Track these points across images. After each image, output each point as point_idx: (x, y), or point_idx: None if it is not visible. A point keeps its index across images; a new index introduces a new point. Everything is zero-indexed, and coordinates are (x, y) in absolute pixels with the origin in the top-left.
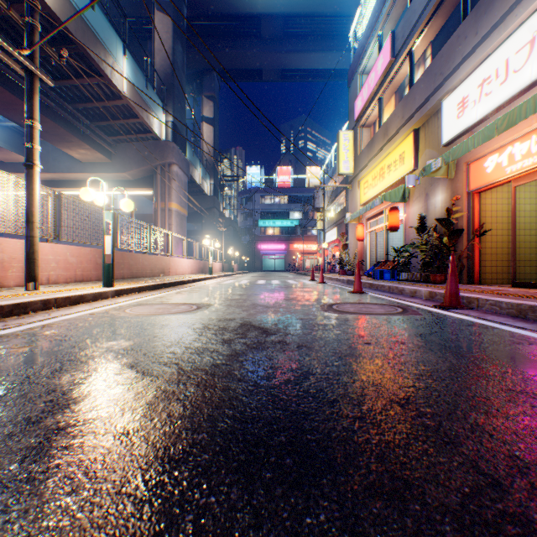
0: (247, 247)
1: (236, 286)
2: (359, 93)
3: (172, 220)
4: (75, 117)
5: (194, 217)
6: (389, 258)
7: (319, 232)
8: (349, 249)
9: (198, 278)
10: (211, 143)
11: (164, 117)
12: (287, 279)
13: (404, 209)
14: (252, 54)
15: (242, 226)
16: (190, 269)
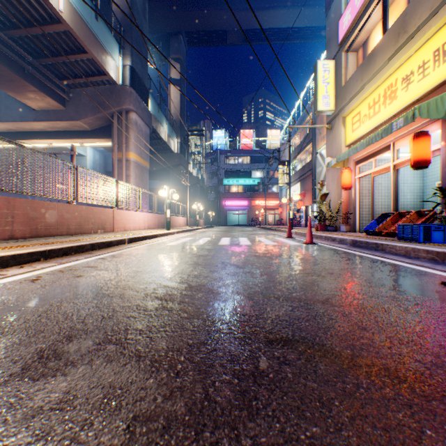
0: (212, 203)
1: (184, 251)
2: (347, 5)
3: (130, 171)
4: (12, 49)
5: (162, 174)
6: (383, 211)
7: (280, 188)
8: (327, 200)
9: (141, 235)
10: (177, 104)
11: (121, 60)
12: (256, 236)
13: (445, 131)
14: (217, 14)
15: (208, 184)
16: (146, 224)
